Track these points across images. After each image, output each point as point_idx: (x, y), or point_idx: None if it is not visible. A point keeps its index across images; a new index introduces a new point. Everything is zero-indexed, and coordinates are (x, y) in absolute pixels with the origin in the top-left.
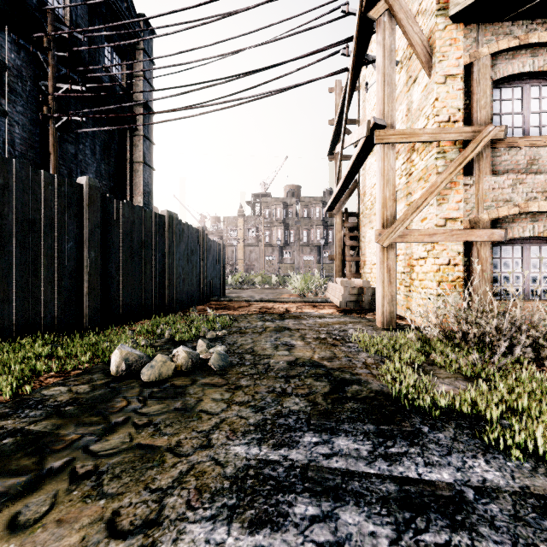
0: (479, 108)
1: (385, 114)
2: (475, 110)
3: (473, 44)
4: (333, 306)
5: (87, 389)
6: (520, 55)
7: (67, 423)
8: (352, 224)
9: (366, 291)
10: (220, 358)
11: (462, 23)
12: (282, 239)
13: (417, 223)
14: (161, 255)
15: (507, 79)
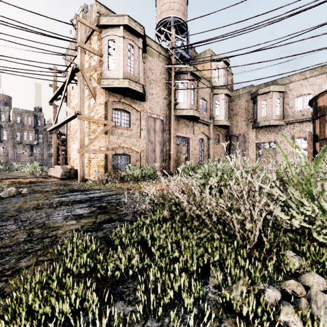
0: (109, 116)
1: (81, 110)
2: (108, 116)
3: (108, 96)
4: (56, 178)
5: None
6: (119, 103)
7: None
8: (63, 139)
9: (72, 170)
10: (29, 190)
11: (105, 89)
12: None
13: (92, 146)
14: None
15: (116, 108)
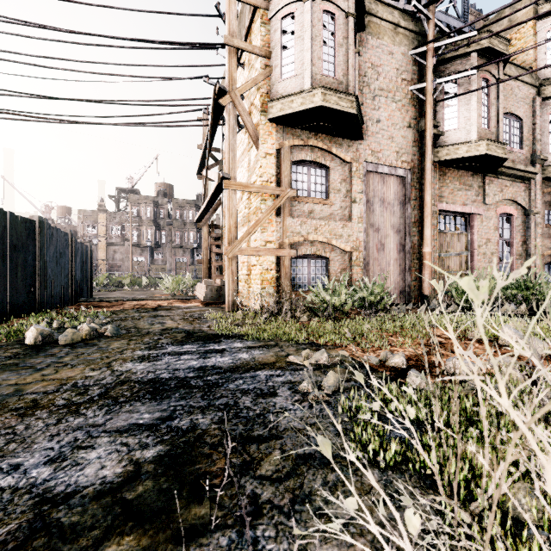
0: (284, 177)
1: (230, 170)
2: (282, 177)
3: (281, 137)
4: (199, 301)
5: (20, 350)
6: (305, 150)
7: (28, 359)
8: (217, 234)
9: (223, 288)
10: (115, 329)
11: (275, 124)
12: (153, 240)
13: (253, 242)
14: (32, 257)
15: (299, 161)
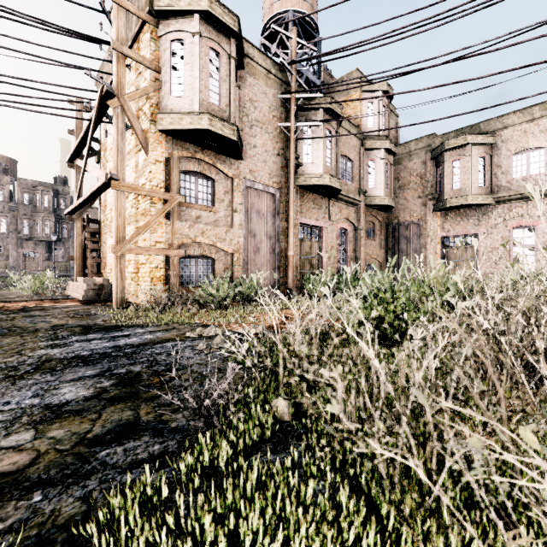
0: (173, 184)
1: (119, 171)
2: (172, 184)
3: (171, 147)
4: (76, 301)
5: None
6: (193, 162)
7: None
8: (94, 230)
9: (106, 286)
10: None
11: (165, 134)
12: None
13: (141, 241)
14: None
15: (188, 171)
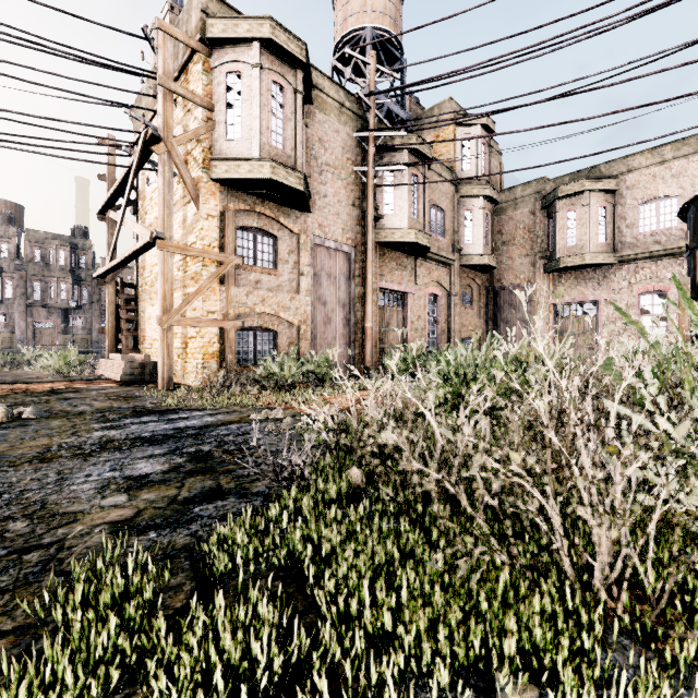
0: (228, 242)
1: (166, 229)
2: (227, 243)
3: (226, 199)
4: (111, 382)
5: None
6: (252, 216)
7: None
8: (129, 296)
9: (148, 364)
10: (38, 411)
11: (219, 184)
12: None
13: (191, 311)
14: None
15: (245, 226)
